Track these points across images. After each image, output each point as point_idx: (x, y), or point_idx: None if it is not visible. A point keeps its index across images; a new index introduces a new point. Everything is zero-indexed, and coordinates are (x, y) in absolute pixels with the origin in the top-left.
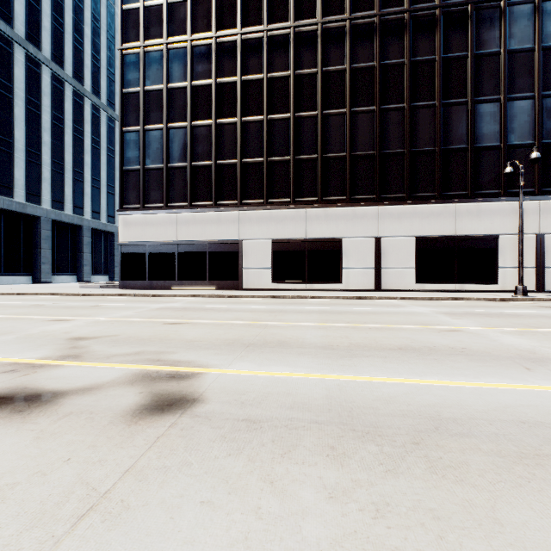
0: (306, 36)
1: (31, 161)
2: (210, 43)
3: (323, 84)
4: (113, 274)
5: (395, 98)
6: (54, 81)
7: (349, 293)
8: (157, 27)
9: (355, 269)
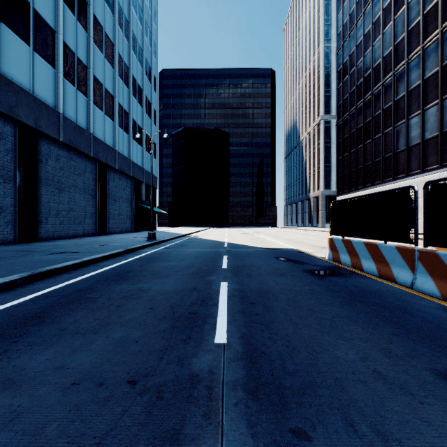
0: (400, 74)
1: None
2: (362, 104)
3: (408, 100)
4: None
5: None
6: None
7: None
8: (346, 107)
9: None
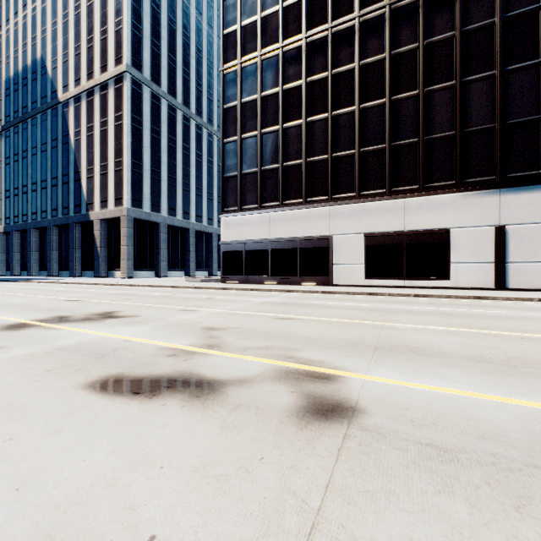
0: (405, 10)
1: (154, 178)
2: (300, 45)
3: (425, 59)
4: (211, 269)
5: (525, 54)
6: (169, 110)
7: (461, 291)
8: (252, 42)
9: (468, 264)
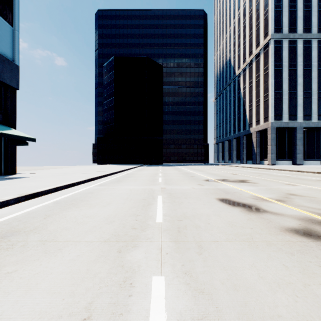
0: None
1: (291, 97)
2: None
3: None
4: None
5: None
6: (304, 44)
7: None
8: None
9: None
